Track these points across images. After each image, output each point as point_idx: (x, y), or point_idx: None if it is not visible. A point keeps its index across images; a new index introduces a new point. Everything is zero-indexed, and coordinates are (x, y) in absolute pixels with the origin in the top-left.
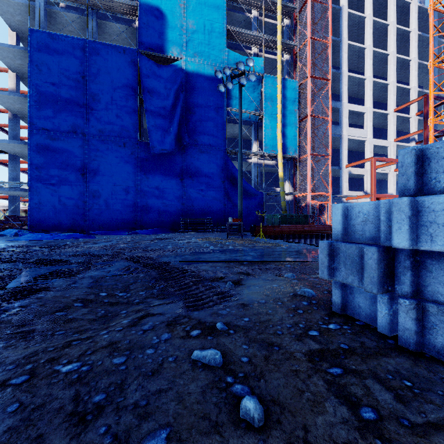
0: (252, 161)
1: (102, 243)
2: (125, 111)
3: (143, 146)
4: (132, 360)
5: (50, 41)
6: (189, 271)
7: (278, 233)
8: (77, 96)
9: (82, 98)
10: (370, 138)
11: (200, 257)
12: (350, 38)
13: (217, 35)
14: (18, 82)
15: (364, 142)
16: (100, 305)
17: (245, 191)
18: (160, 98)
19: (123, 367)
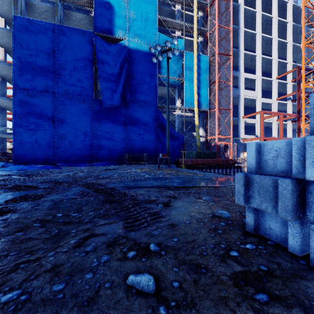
0: (176, 114)
1: (66, 172)
2: (84, 76)
3: (98, 101)
4: (71, 286)
5: (29, 25)
6: (129, 195)
7: (195, 165)
8: (49, 65)
9: (53, 67)
10: (260, 97)
11: (138, 183)
12: (245, 26)
13: (151, 22)
14: (6, 55)
15: (255, 100)
16: (56, 225)
17: (171, 134)
18: (110, 67)
19: (60, 295)
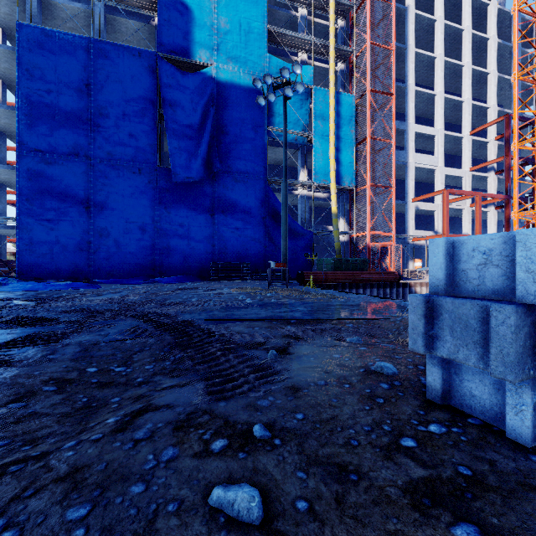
0: (299, 194)
1: (108, 294)
2: (141, 129)
3: (164, 172)
4: (102, 511)
5: (44, 40)
6: (217, 334)
7: (331, 281)
8: (79, 110)
9: (86, 112)
10: (441, 166)
11: (233, 313)
12: (417, 45)
13: (256, 37)
14: (5, 91)
15: (434, 171)
16: (84, 388)
17: (291, 229)
18: (185, 113)
19: (80, 530)
